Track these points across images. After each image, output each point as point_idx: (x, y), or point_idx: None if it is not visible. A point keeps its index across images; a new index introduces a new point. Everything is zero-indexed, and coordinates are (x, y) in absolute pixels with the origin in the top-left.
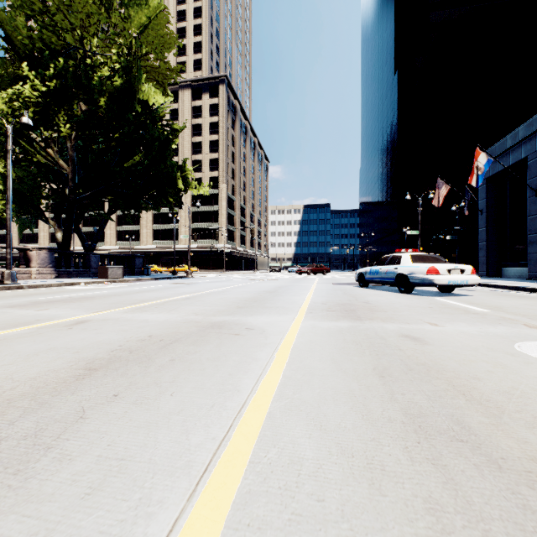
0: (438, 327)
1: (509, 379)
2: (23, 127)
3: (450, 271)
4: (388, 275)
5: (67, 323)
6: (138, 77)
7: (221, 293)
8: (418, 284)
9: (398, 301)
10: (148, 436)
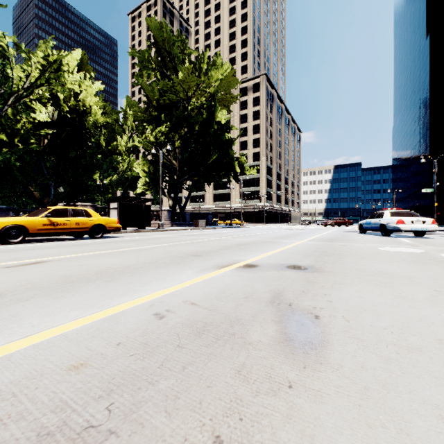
0: (363, 244)
1: (355, 250)
2: (167, 151)
3: (413, 222)
4: (375, 225)
5: (215, 239)
6: (216, 109)
7: (267, 234)
8: (391, 230)
9: (368, 239)
10: (261, 249)
